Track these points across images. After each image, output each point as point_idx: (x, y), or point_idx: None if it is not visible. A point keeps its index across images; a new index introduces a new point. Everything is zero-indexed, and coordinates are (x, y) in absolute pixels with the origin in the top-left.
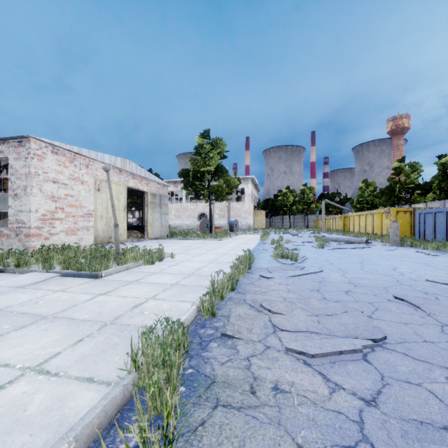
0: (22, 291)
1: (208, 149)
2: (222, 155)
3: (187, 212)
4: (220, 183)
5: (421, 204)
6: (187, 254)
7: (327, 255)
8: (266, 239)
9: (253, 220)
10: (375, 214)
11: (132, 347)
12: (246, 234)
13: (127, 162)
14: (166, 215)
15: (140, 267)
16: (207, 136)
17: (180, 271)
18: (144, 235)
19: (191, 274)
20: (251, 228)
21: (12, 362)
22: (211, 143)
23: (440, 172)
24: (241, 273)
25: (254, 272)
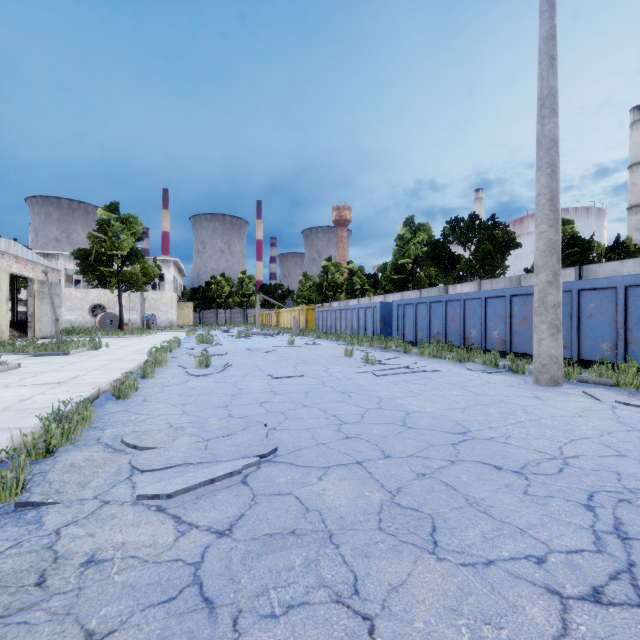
0: (27, 360)
1: (118, 227)
2: (137, 236)
3: (69, 302)
4: (134, 270)
5: (337, 302)
6: (118, 345)
7: (238, 341)
8: (192, 334)
9: (177, 315)
10: (296, 311)
11: (149, 351)
12: (169, 332)
13: (12, 243)
14: (58, 308)
15: (89, 351)
16: (116, 210)
17: (128, 351)
18: (23, 334)
19: (138, 351)
20: (174, 325)
21: (97, 364)
22: (122, 220)
23: (348, 276)
24: (174, 348)
25: (182, 349)
